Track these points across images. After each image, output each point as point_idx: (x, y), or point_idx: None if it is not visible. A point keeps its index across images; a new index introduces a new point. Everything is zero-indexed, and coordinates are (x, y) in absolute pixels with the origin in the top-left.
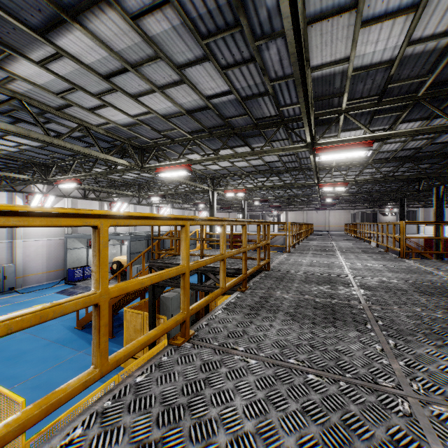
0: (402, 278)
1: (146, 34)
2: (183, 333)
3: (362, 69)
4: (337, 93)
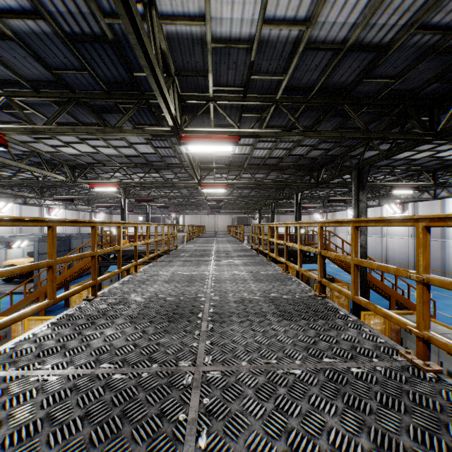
0: (233, 249)
1: None
2: (156, 259)
3: (219, 157)
4: (210, 161)
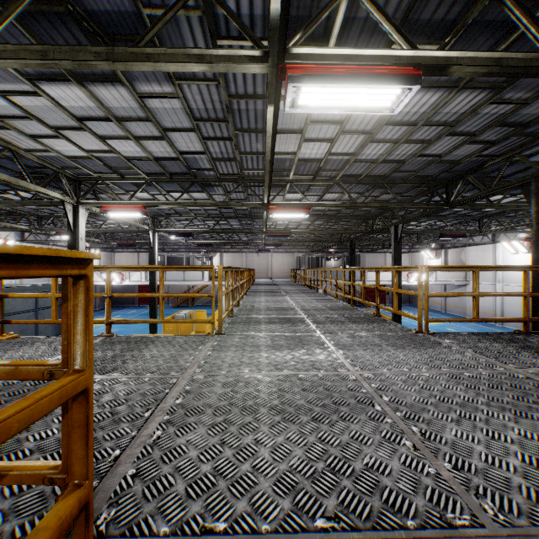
0: None
1: None
2: None
3: None
4: None
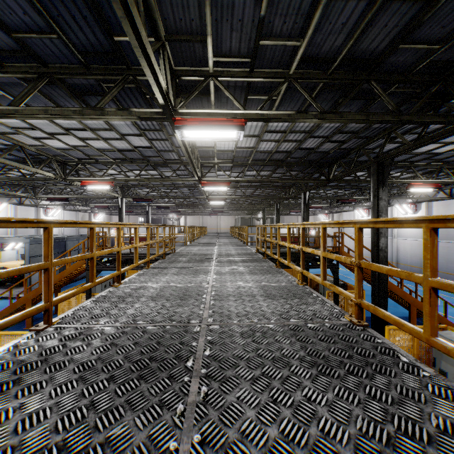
0: (237, 252)
1: (109, 123)
2: (148, 265)
3: (221, 151)
4: (212, 156)
